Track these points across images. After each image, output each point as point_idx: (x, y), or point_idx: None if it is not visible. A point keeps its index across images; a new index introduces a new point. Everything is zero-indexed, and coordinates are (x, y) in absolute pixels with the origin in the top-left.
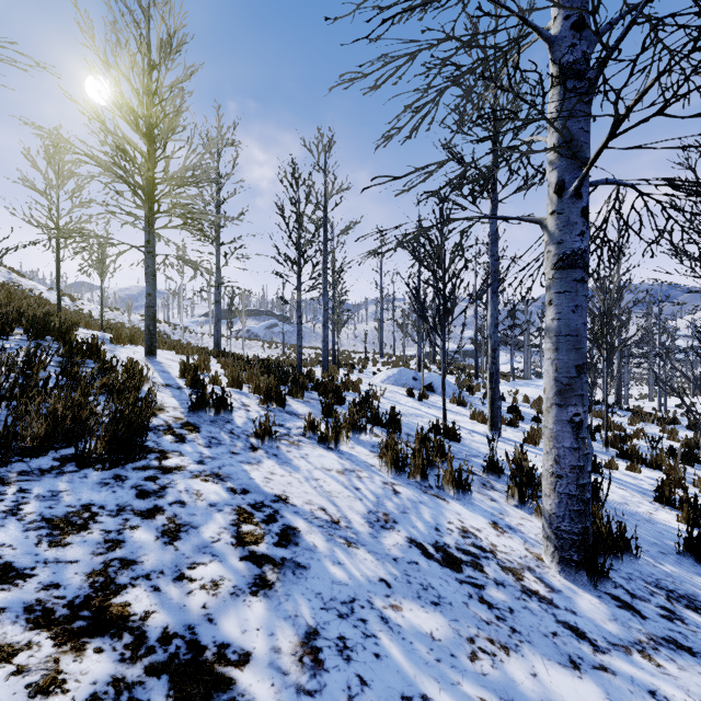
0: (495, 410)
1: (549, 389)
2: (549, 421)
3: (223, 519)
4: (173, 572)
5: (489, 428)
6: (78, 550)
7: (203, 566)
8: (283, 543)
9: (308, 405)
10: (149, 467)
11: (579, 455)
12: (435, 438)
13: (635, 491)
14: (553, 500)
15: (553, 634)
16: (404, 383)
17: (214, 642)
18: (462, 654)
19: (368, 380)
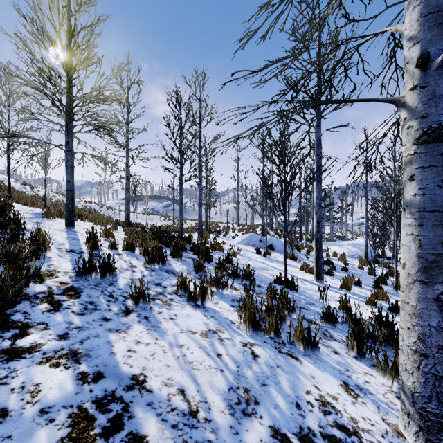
0: (319, 264)
1: (410, 265)
2: (411, 297)
3: (48, 440)
4: None
5: (315, 278)
6: None
7: None
8: None
9: (184, 264)
10: None
11: None
12: (281, 292)
13: None
14: (417, 378)
15: None
16: (254, 244)
17: None
18: None
19: (229, 242)
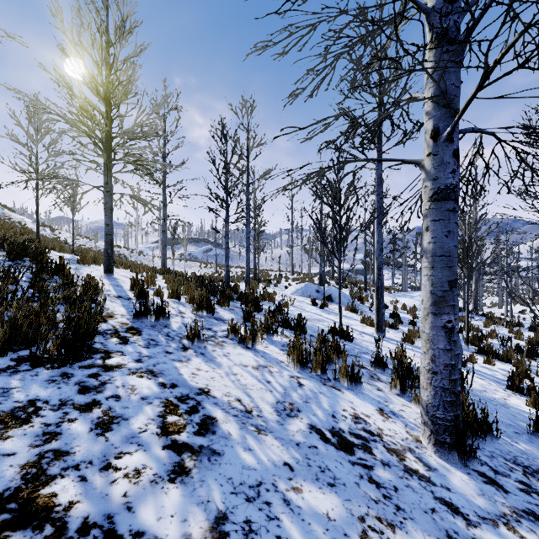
0: (380, 316)
1: (426, 300)
2: (426, 326)
3: (152, 411)
4: (101, 462)
5: (375, 330)
6: (17, 443)
7: (128, 456)
8: (202, 432)
9: (232, 312)
10: (94, 365)
11: (452, 355)
12: (333, 339)
13: (492, 380)
14: (430, 392)
15: (432, 510)
16: (309, 295)
17: (130, 531)
18: (354, 533)
19: (281, 292)
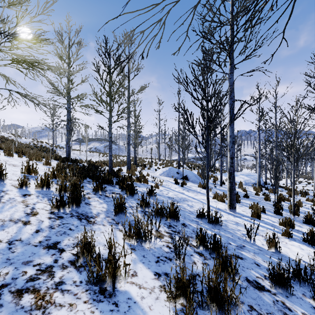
0: (233, 195)
1: None
2: None
3: None
4: None
5: (228, 207)
6: None
7: None
8: None
9: (106, 201)
10: None
11: None
12: (213, 240)
13: None
14: None
15: None
16: (172, 175)
17: None
18: None
19: (153, 174)
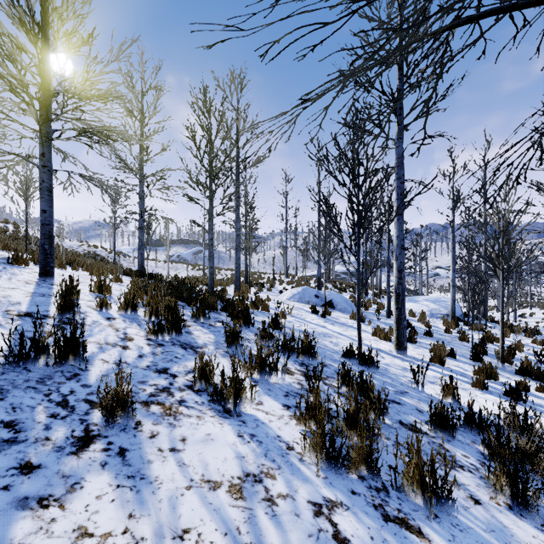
0: (401, 329)
1: None
2: None
3: None
4: None
5: (395, 347)
6: None
7: None
8: None
9: (212, 331)
10: None
11: None
12: (361, 377)
13: None
14: None
15: None
16: (308, 301)
17: None
18: None
19: (276, 298)
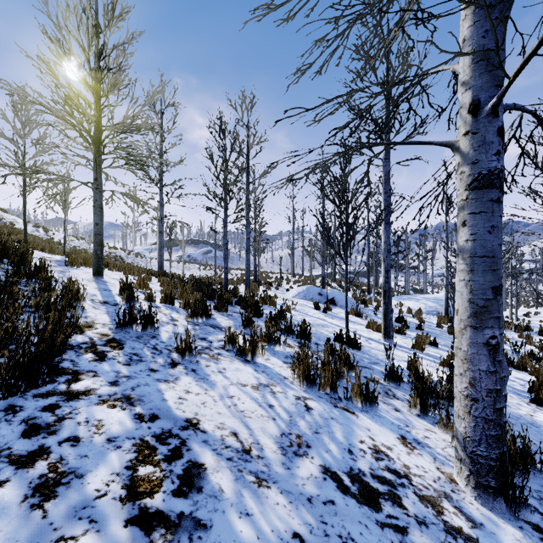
0: (388, 321)
1: (463, 310)
2: (463, 342)
3: (119, 460)
4: None
5: (382, 336)
6: None
7: None
8: (183, 490)
9: (231, 318)
10: (54, 392)
11: (496, 378)
12: (341, 349)
13: (511, 392)
14: (468, 423)
15: None
16: (312, 298)
17: None
18: None
19: (282, 295)
